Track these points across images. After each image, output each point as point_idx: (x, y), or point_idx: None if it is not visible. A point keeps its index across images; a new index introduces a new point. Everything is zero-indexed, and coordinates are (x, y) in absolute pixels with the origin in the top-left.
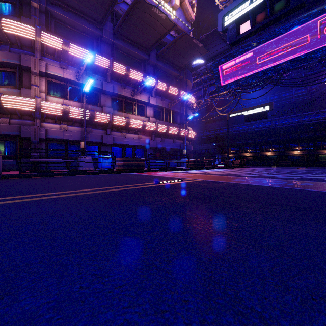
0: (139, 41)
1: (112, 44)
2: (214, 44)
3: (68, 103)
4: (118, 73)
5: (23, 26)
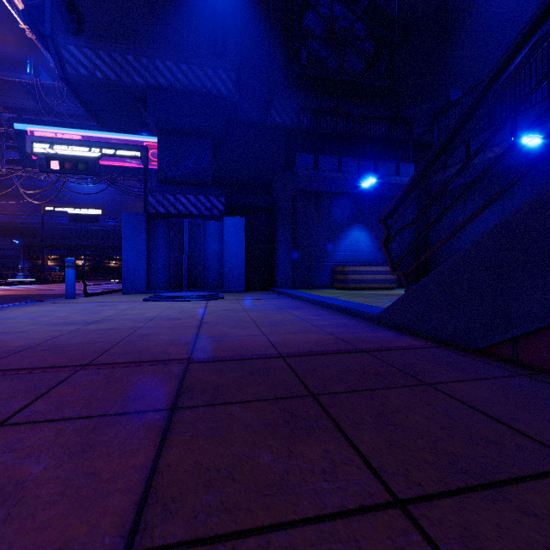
0: None
1: None
2: (18, 95)
3: None
4: None
5: None
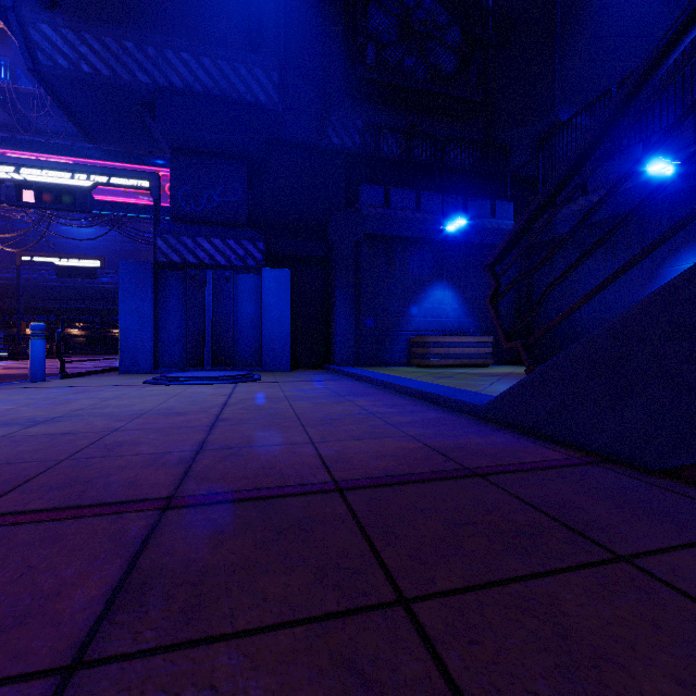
0: None
1: None
2: None
3: None
4: None
5: None
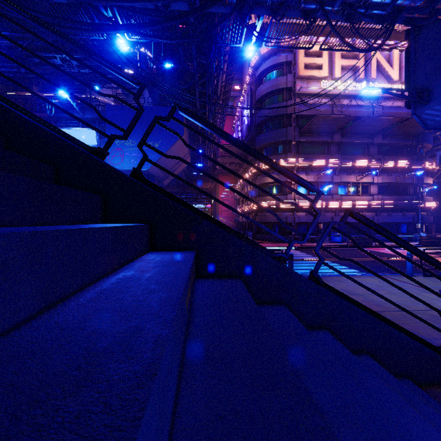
0: (364, 132)
1: (339, 142)
2: None
3: (310, 197)
4: (345, 166)
5: (290, 160)
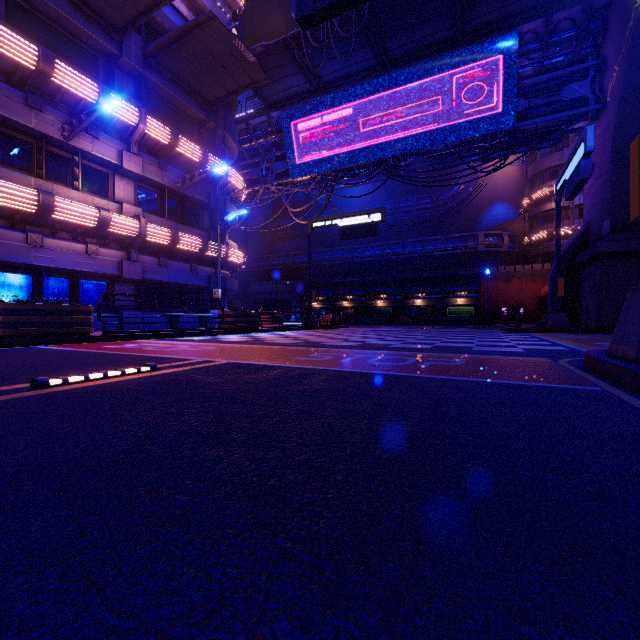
0: None
1: None
2: (284, 73)
3: None
4: (12, 60)
5: None
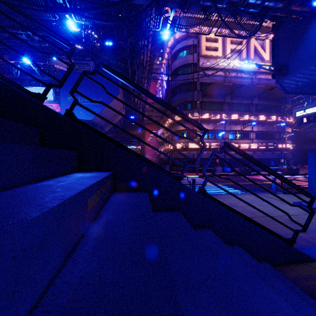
0: (246, 96)
1: (229, 102)
2: None
3: (209, 140)
4: (233, 119)
5: (195, 114)
